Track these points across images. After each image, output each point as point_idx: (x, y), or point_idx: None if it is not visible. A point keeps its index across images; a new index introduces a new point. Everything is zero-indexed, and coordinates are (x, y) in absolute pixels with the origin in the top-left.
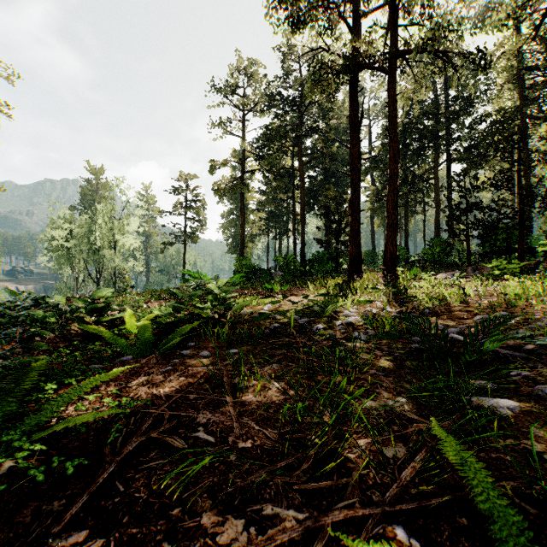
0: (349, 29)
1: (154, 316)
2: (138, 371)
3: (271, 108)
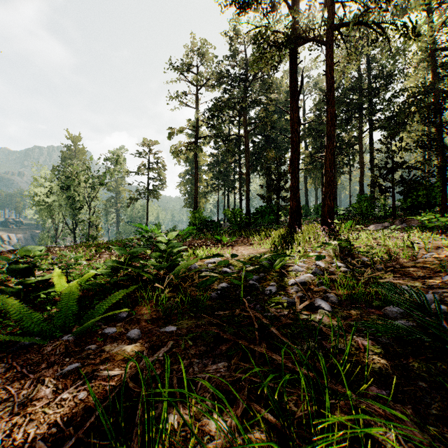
0: (290, 8)
1: (93, 274)
2: (27, 374)
3: (220, 84)
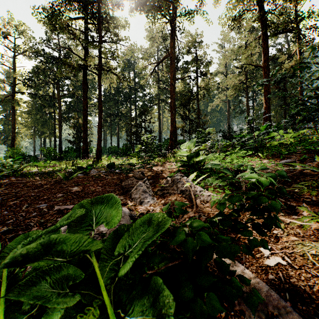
0: (83, 46)
1: None
2: None
3: (37, 56)
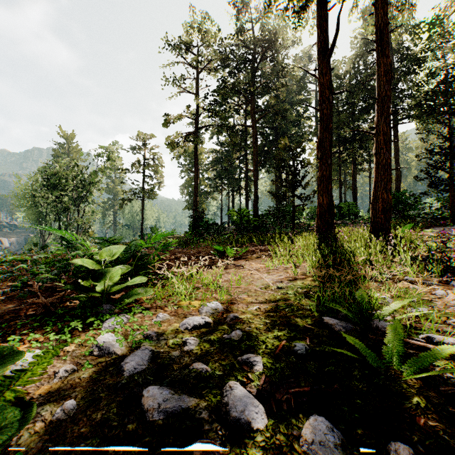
0: None
1: None
2: None
3: (224, 66)
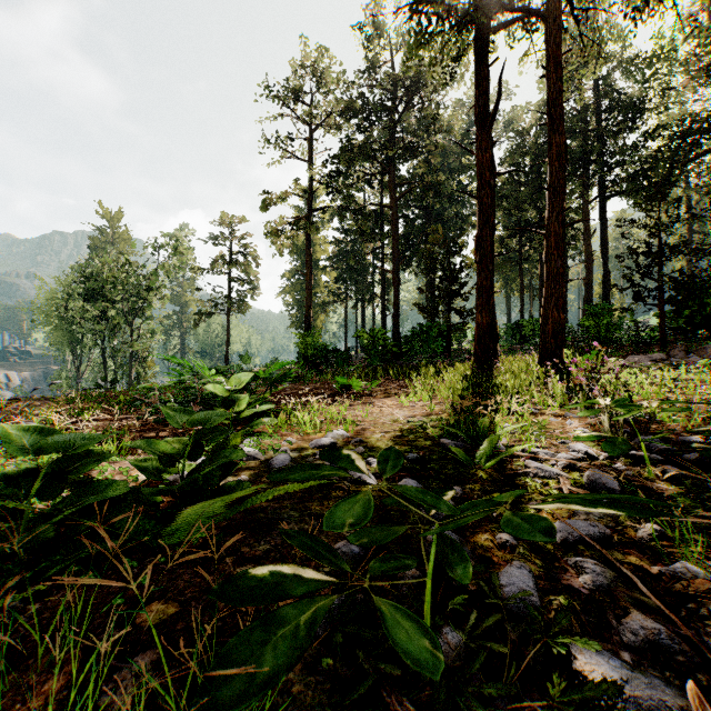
0: None
1: None
2: None
3: (350, 118)
